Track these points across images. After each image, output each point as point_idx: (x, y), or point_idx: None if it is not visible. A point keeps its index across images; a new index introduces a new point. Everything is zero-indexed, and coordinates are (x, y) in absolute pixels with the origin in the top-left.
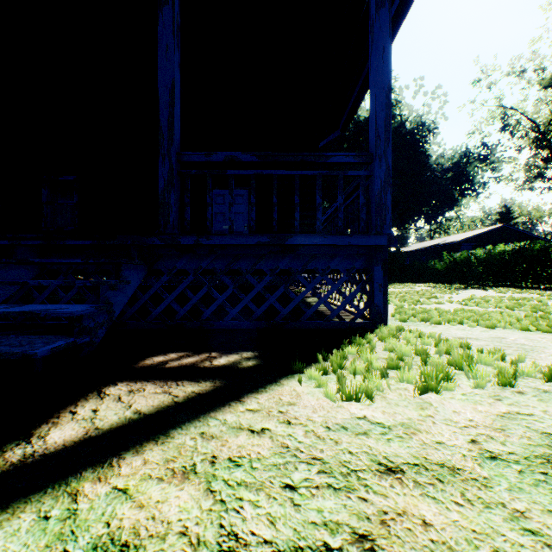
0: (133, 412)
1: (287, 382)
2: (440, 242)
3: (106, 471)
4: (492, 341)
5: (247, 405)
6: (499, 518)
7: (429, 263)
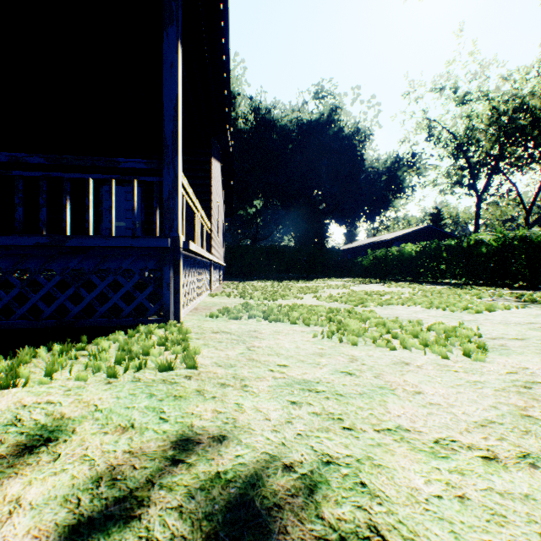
0: None
1: None
2: (376, 240)
3: None
4: (237, 334)
5: None
6: None
7: (358, 259)
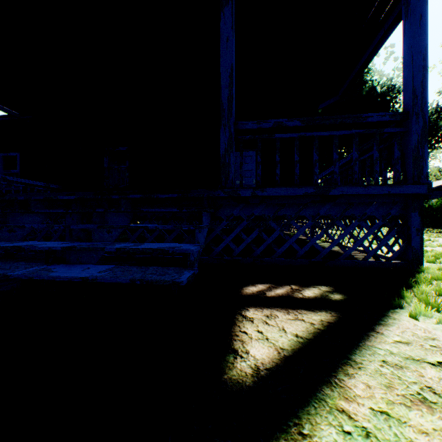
0: (293, 336)
1: (398, 316)
2: None
3: (342, 391)
4: None
5: (390, 337)
6: None
7: None
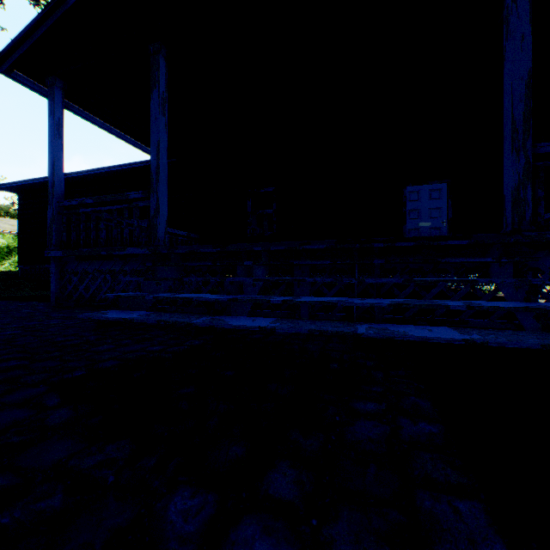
0: None
1: None
2: None
3: None
4: None
5: None
6: None
7: None
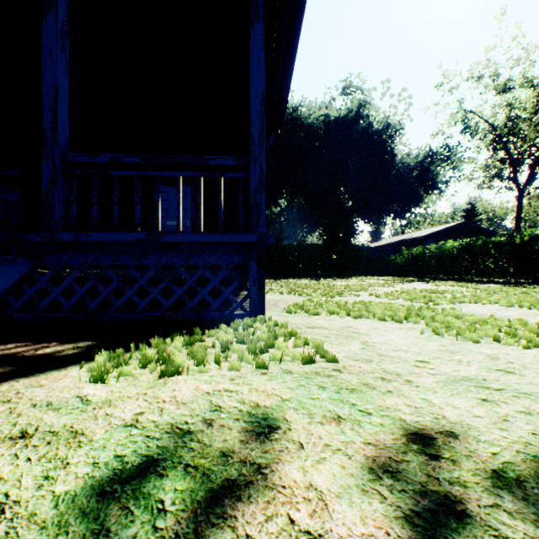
0: None
1: (73, 368)
2: (406, 238)
3: None
4: (335, 330)
5: None
6: (41, 469)
7: (391, 257)
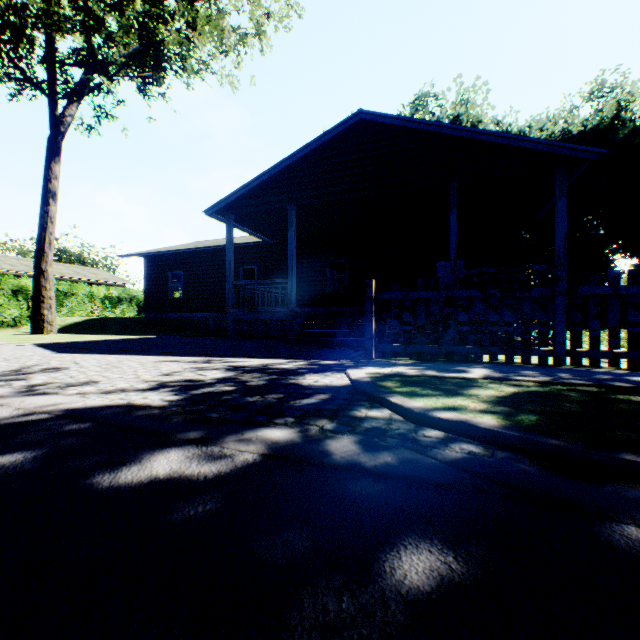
0: None
1: None
2: None
3: None
4: None
5: None
6: None
7: None
